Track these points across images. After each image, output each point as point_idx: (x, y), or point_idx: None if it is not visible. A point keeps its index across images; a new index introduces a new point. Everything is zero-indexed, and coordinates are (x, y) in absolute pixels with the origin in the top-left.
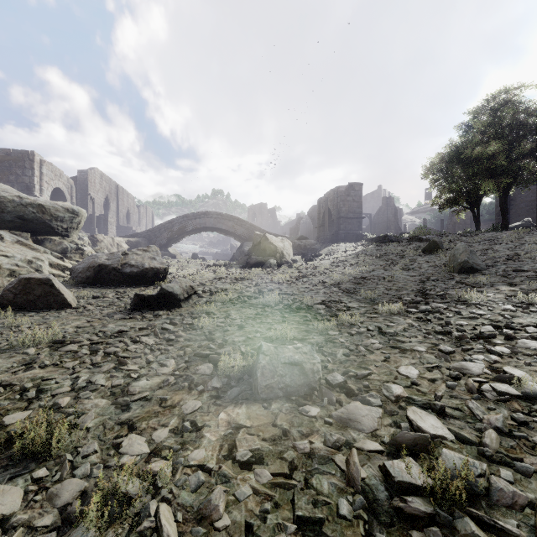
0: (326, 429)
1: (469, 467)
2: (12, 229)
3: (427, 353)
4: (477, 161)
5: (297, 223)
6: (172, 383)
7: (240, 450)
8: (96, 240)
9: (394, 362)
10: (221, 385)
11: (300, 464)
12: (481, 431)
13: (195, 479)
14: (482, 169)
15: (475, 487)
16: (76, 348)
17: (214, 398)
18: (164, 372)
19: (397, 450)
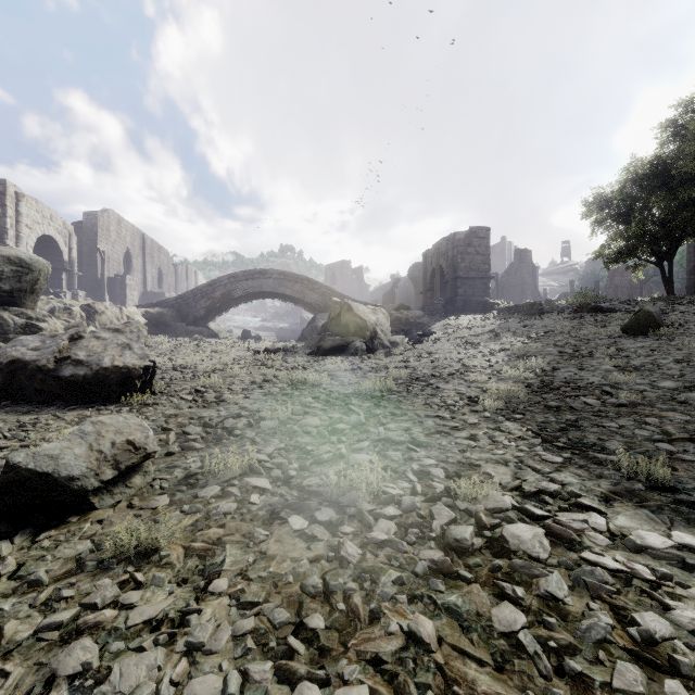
0: None
1: None
2: None
3: None
4: None
5: (393, 287)
6: None
7: None
8: (93, 311)
9: None
10: None
11: None
12: None
13: None
14: None
15: None
16: None
17: None
18: None
19: None
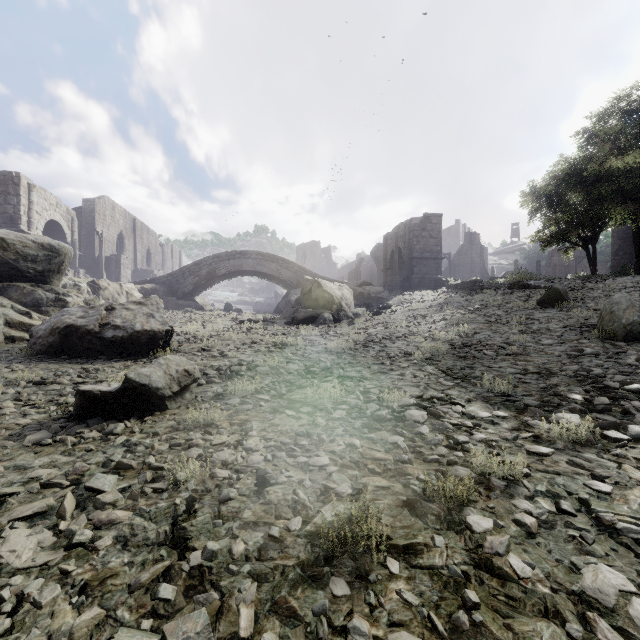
0: None
1: None
2: None
3: None
4: (606, 180)
5: (357, 265)
6: None
7: None
8: (97, 287)
9: None
10: None
11: None
12: None
13: None
14: (611, 191)
15: None
16: None
17: None
18: None
19: None
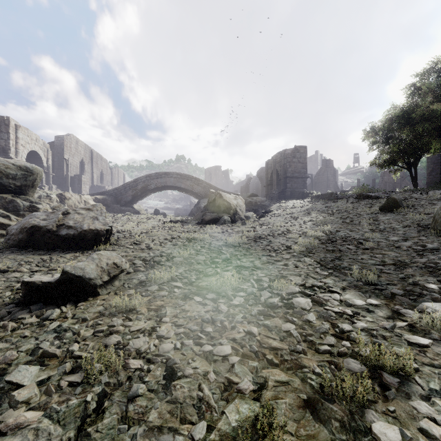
0: None
1: None
2: None
3: None
4: (427, 120)
5: (247, 182)
6: None
7: None
8: (64, 197)
9: None
10: None
11: None
12: None
13: None
14: (430, 128)
15: None
16: None
17: None
18: None
19: None
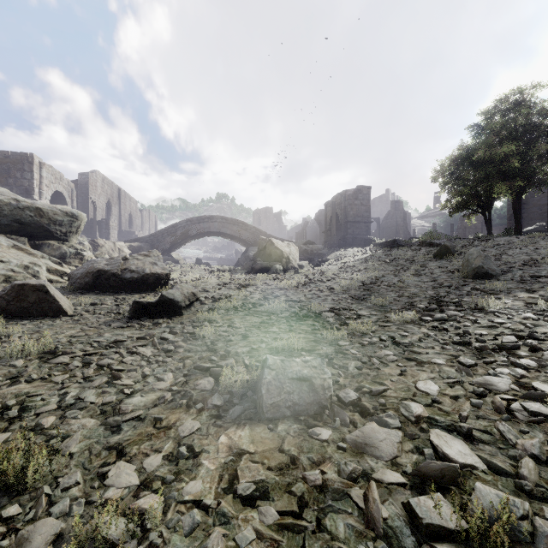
0: (340, 455)
1: (509, 507)
2: (8, 233)
3: (446, 366)
4: (490, 163)
5: (303, 228)
6: (169, 400)
7: (242, 481)
8: (96, 245)
9: (411, 376)
10: (222, 403)
11: (311, 499)
12: (515, 459)
13: (190, 520)
14: (494, 172)
15: (518, 532)
16: (68, 360)
17: (214, 418)
18: (160, 387)
19: (421, 482)
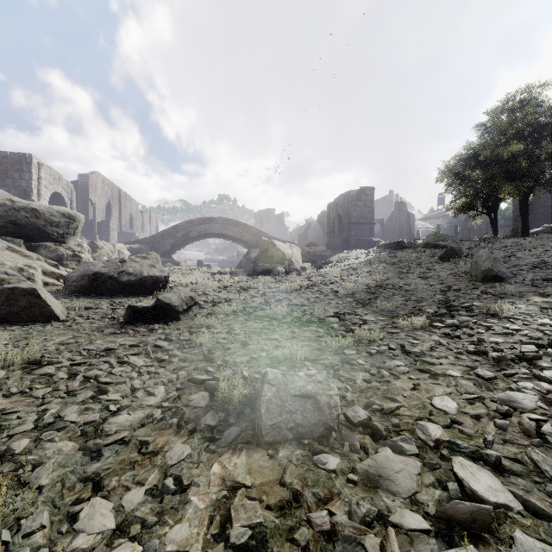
0: (350, 490)
1: None
2: (3, 235)
3: (463, 379)
4: (496, 163)
5: (306, 229)
6: (158, 419)
7: (236, 524)
8: (96, 246)
9: (426, 390)
10: (217, 422)
11: (318, 551)
12: None
13: None
14: (501, 172)
15: None
16: (53, 371)
17: (207, 442)
18: (149, 403)
19: (448, 527)
